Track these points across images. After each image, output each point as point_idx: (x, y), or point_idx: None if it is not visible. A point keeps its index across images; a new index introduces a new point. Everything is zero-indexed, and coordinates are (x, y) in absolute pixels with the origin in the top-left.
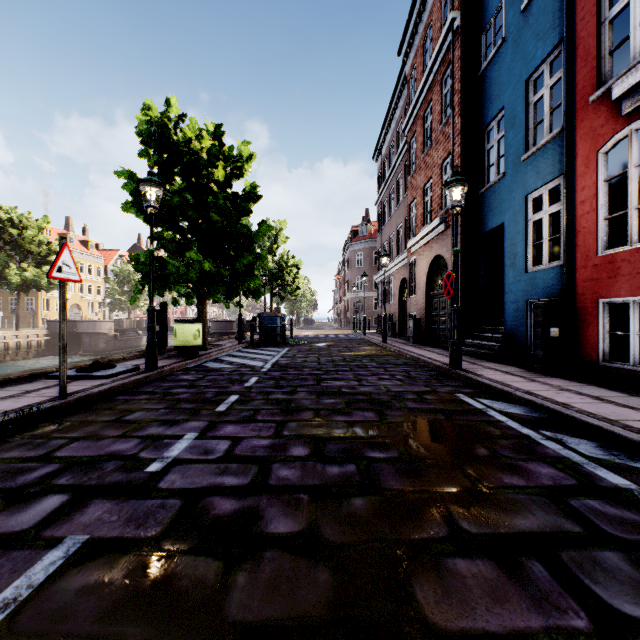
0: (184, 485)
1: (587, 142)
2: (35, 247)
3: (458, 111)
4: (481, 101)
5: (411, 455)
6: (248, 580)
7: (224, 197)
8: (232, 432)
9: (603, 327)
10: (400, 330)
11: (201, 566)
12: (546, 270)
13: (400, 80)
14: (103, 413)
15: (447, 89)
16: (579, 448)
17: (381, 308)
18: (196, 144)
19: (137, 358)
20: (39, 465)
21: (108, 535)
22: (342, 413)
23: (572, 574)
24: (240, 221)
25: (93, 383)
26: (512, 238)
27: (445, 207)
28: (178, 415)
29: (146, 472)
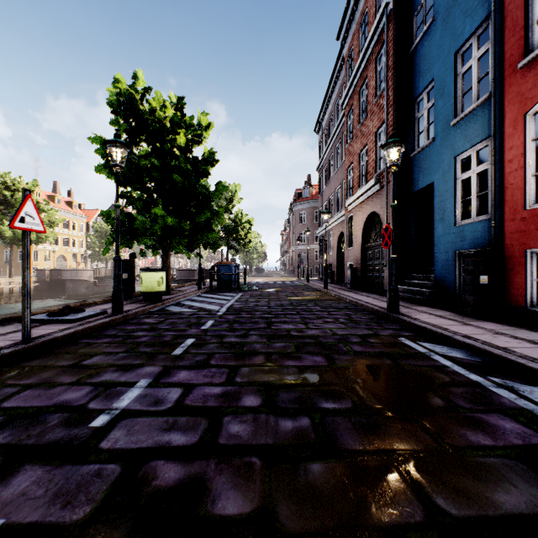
0: (127, 445)
1: (515, 105)
2: None
3: (391, 84)
4: (412, 75)
5: (365, 406)
6: None
7: (185, 160)
8: (185, 378)
9: (531, 275)
10: (338, 277)
11: None
12: (474, 223)
13: (338, 62)
14: (63, 357)
15: (381, 66)
16: (534, 397)
17: (322, 259)
18: (160, 113)
19: (107, 302)
20: None
21: (27, 519)
22: (292, 357)
23: None
24: (200, 182)
25: (60, 327)
26: (441, 195)
27: (379, 170)
28: (135, 359)
29: (90, 427)
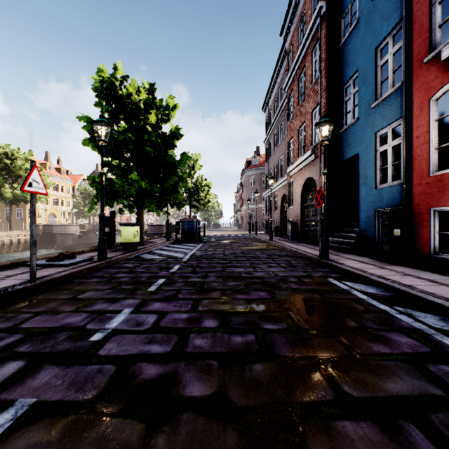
0: (119, 352)
1: (421, 92)
2: (23, 172)
3: (324, 73)
4: (341, 66)
5: (297, 327)
6: (167, 443)
7: (156, 135)
8: (159, 308)
9: (434, 228)
10: (281, 231)
11: (127, 429)
12: (390, 187)
13: (282, 53)
14: (63, 292)
15: (316, 58)
16: (426, 321)
17: (268, 216)
18: (135, 97)
19: (93, 251)
20: (7, 335)
21: (52, 398)
22: (242, 292)
23: (445, 437)
24: (167, 153)
25: (58, 270)
26: (364, 164)
27: (314, 143)
28: (119, 294)
29: (90, 341)
